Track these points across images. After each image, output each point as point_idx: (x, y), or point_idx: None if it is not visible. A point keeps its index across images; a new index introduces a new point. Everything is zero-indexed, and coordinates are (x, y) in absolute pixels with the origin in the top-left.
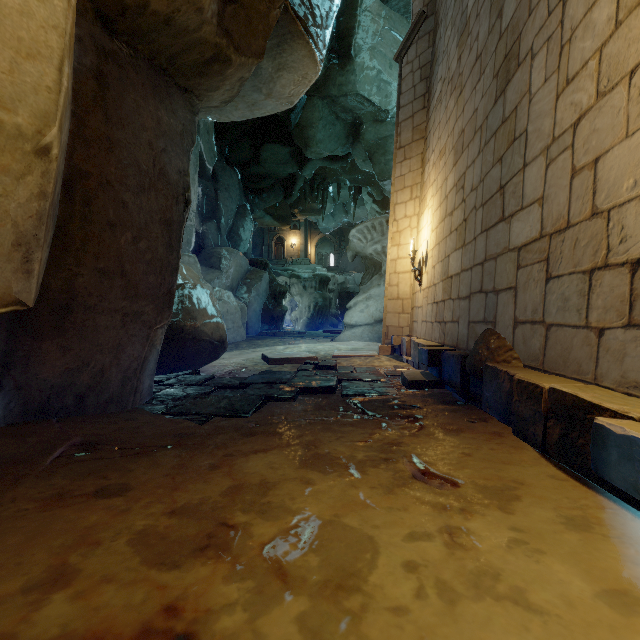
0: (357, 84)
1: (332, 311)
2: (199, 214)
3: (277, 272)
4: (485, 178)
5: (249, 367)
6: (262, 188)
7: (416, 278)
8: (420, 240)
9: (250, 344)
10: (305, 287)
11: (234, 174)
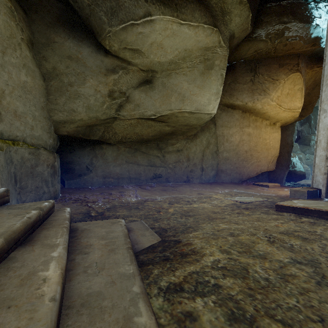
0: None
1: None
2: (299, 122)
3: None
4: None
5: None
6: None
7: None
8: None
9: None
10: None
11: None
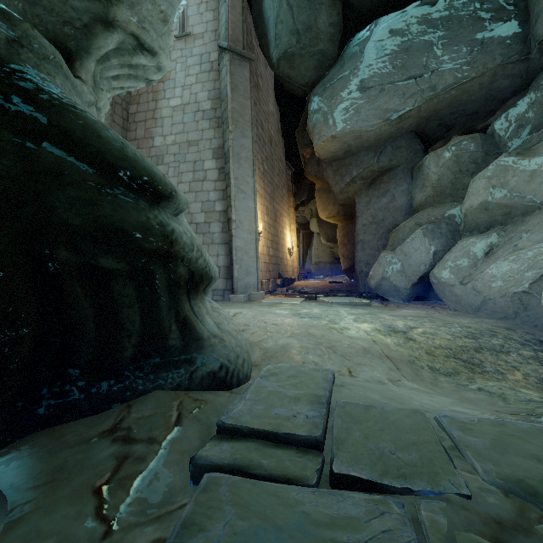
0: None
1: None
2: None
3: None
4: (275, 236)
5: None
6: None
7: None
8: None
9: None
10: None
11: None
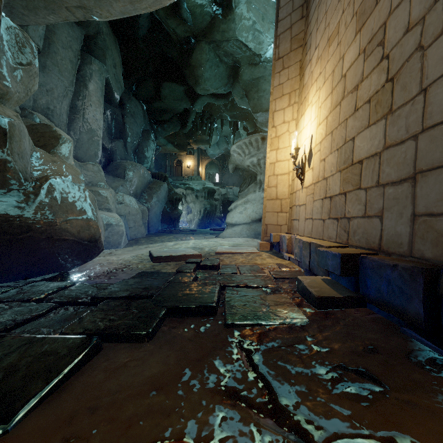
0: (236, 31)
1: (217, 214)
2: (108, 134)
3: (176, 185)
4: None
5: (133, 265)
6: (163, 120)
7: (298, 176)
8: (300, 141)
9: (148, 240)
10: (197, 196)
11: (139, 104)
